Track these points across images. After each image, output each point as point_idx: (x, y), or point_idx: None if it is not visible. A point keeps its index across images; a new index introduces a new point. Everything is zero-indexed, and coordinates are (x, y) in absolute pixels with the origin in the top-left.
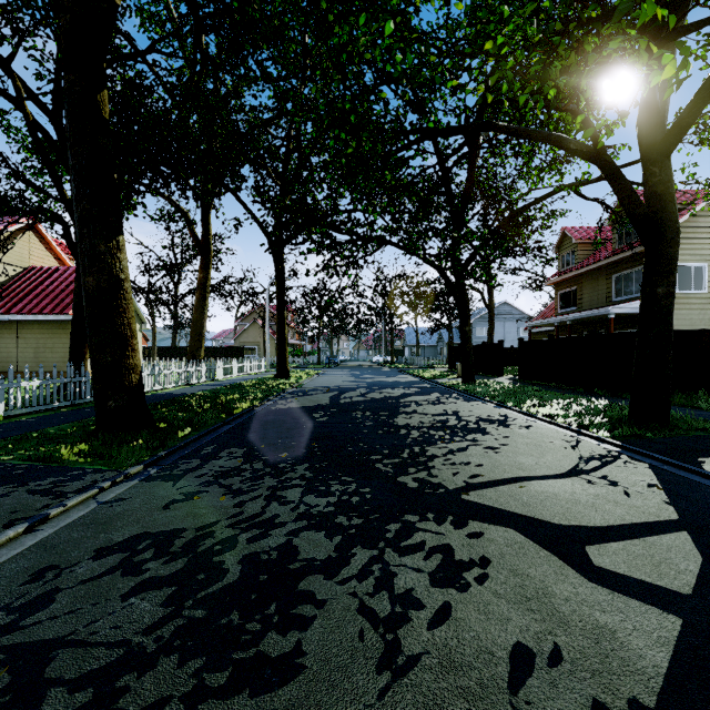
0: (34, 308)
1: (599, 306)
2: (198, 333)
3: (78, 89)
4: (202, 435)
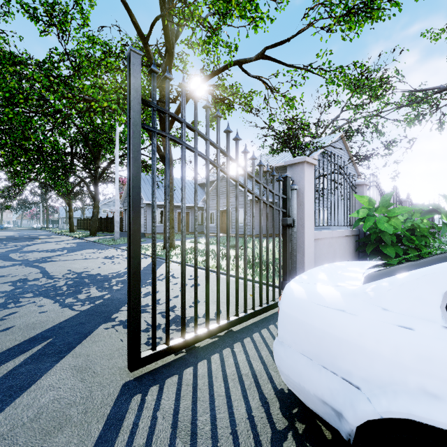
0: None
1: None
2: None
3: None
4: None
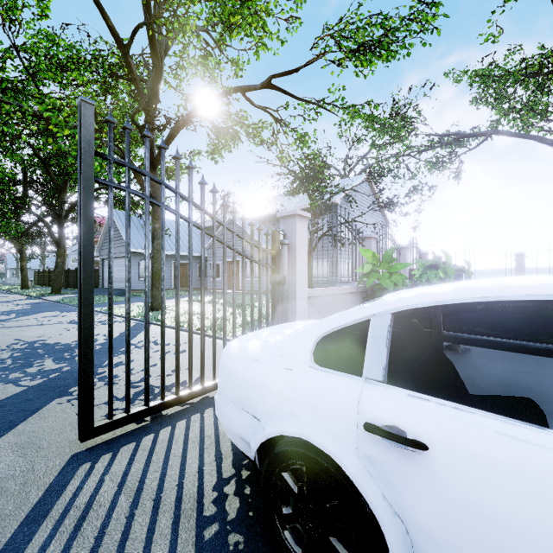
0: None
1: None
2: None
3: None
4: None
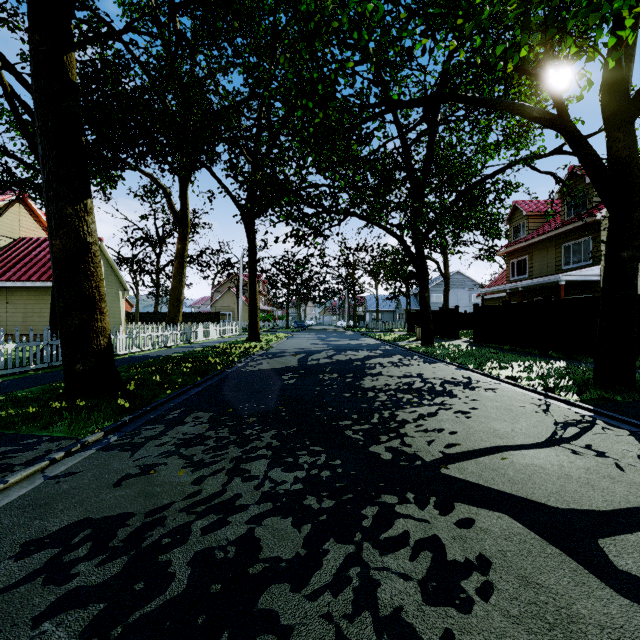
0: (23, 276)
1: (549, 274)
2: (176, 299)
3: (43, 49)
4: (170, 398)
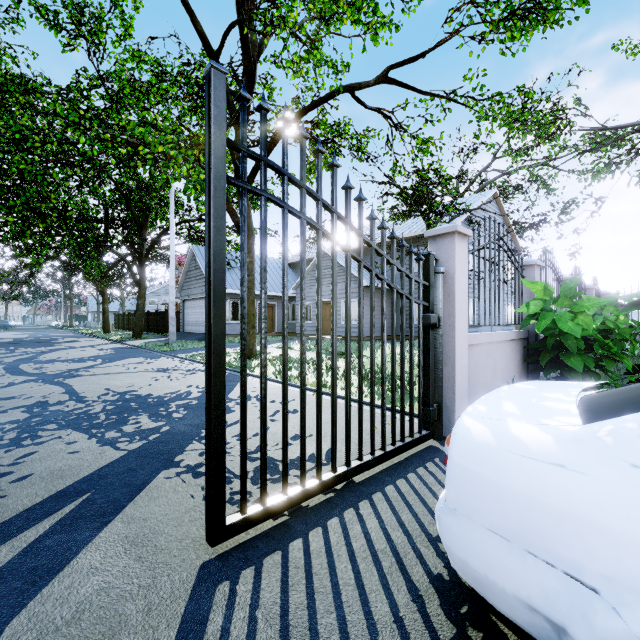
0: None
1: None
2: None
3: None
4: None
